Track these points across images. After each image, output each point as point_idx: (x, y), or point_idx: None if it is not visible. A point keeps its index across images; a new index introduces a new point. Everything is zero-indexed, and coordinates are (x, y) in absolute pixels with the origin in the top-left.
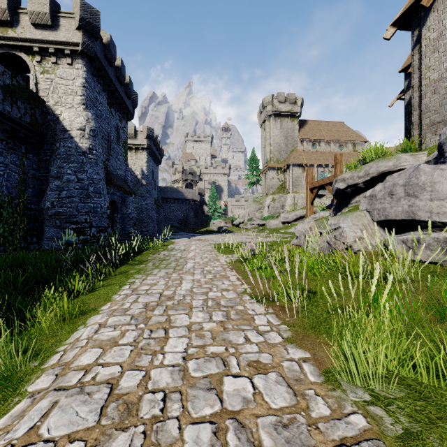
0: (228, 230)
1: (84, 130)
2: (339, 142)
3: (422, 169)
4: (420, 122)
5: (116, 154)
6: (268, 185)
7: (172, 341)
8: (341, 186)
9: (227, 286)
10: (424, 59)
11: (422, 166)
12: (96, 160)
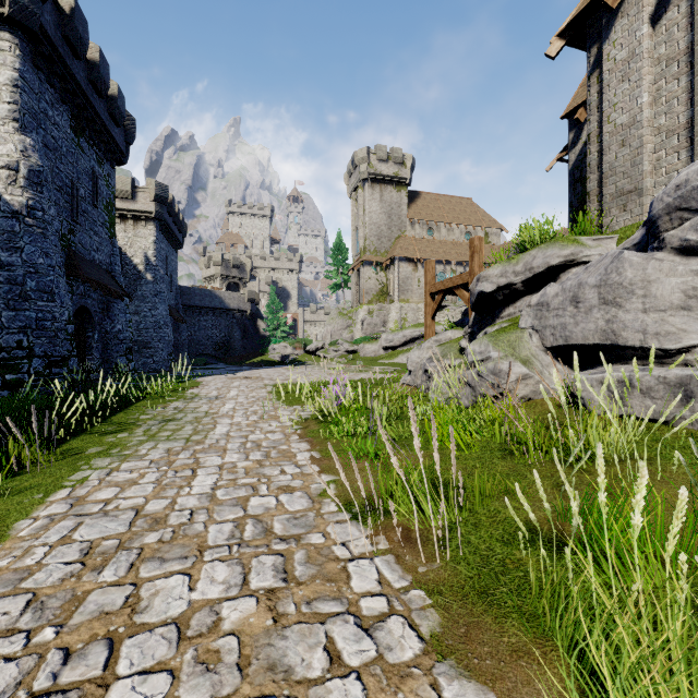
0: (299, 360)
1: (15, 171)
2: (466, 227)
3: (628, 259)
4: (601, 191)
5: (92, 223)
6: (362, 289)
7: (117, 695)
8: (487, 287)
9: (290, 479)
10: (607, 91)
11: (627, 254)
12: (42, 229)
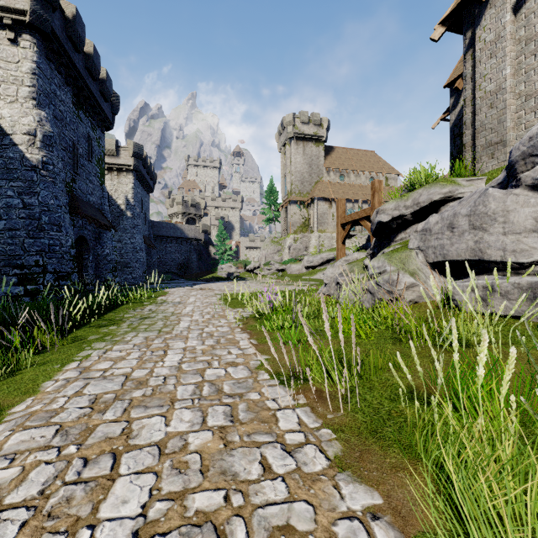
0: (240, 276)
1: (34, 136)
2: (370, 174)
3: (492, 194)
4: (474, 143)
5: (87, 174)
6: (289, 222)
7: (121, 485)
8: (384, 218)
9: (235, 358)
10: (479, 65)
11: (491, 190)
12: (53, 178)
